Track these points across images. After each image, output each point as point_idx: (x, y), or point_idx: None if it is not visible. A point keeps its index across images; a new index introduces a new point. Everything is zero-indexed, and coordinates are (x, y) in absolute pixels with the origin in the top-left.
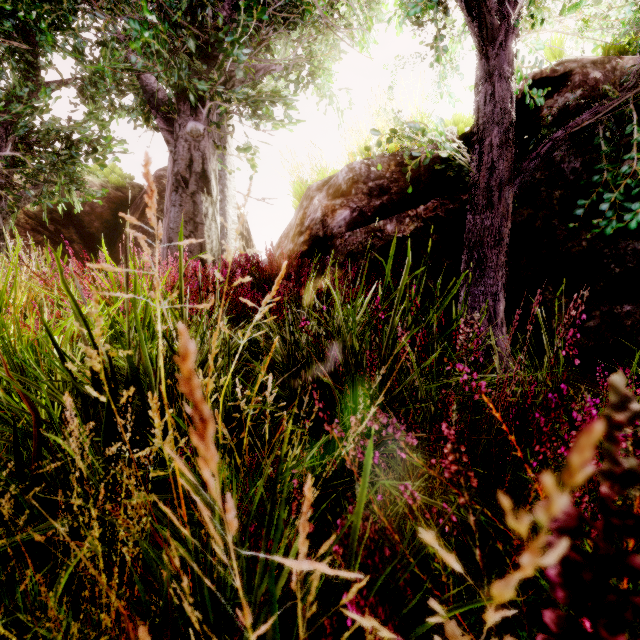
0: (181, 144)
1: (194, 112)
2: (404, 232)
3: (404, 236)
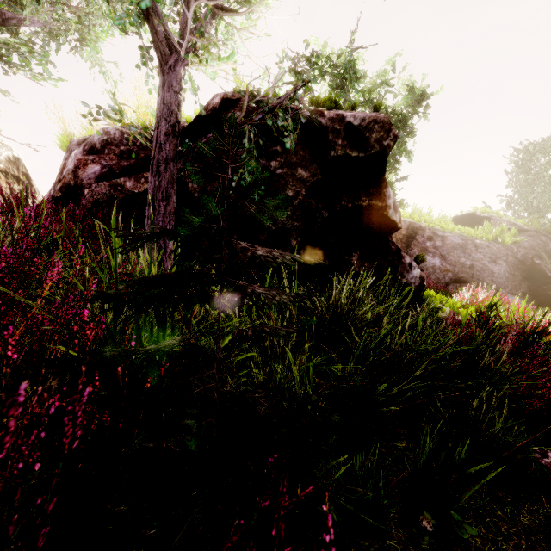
0: None
1: None
2: (140, 189)
3: (140, 192)
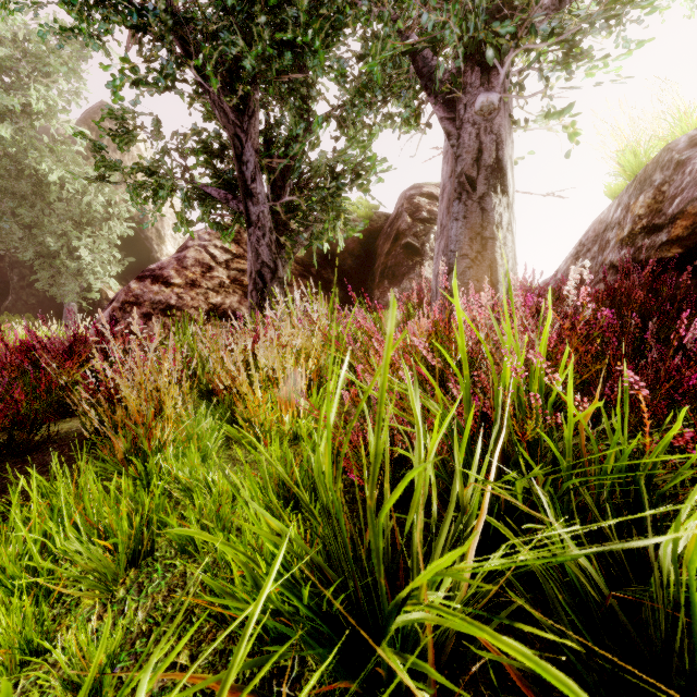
0: (466, 131)
1: (486, 78)
2: None
3: None
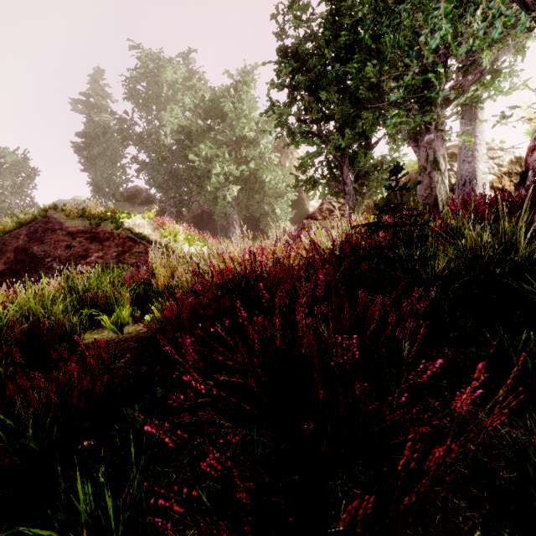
0: (421, 150)
1: (427, 131)
2: None
3: None
